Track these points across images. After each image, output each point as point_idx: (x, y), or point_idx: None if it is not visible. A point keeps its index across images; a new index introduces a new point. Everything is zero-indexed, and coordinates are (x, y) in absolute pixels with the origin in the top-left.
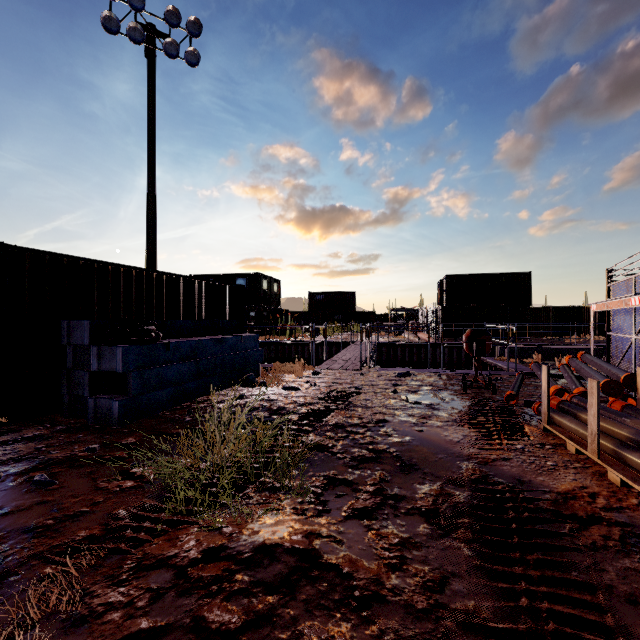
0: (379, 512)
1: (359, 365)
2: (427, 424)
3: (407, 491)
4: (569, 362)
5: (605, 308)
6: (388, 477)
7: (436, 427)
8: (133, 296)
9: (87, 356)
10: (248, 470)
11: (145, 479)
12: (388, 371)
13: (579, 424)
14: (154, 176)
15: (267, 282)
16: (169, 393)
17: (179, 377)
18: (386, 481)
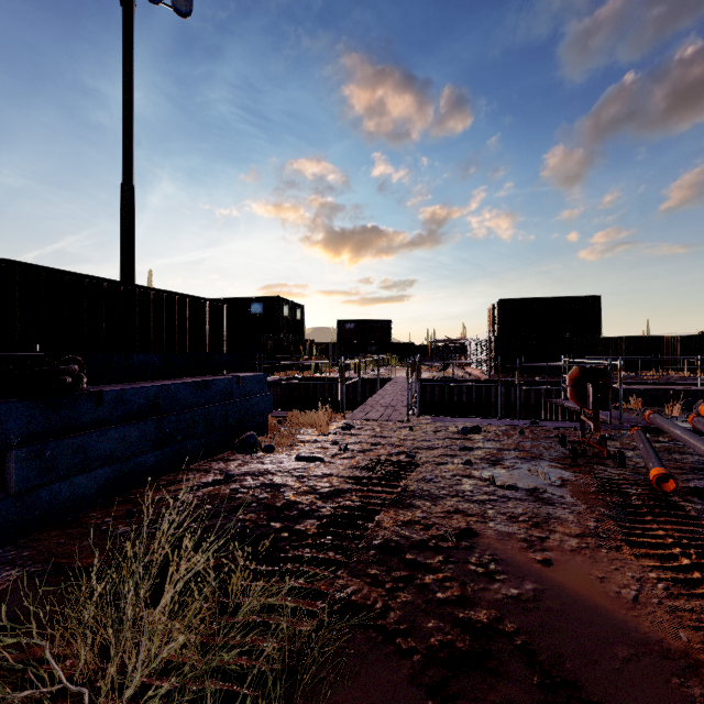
0: None
1: (404, 413)
2: (550, 543)
3: None
4: None
5: None
6: None
7: (571, 552)
8: (65, 316)
9: None
10: None
11: None
12: (446, 423)
13: None
14: (131, 161)
15: (288, 307)
16: (102, 476)
17: (123, 448)
18: None
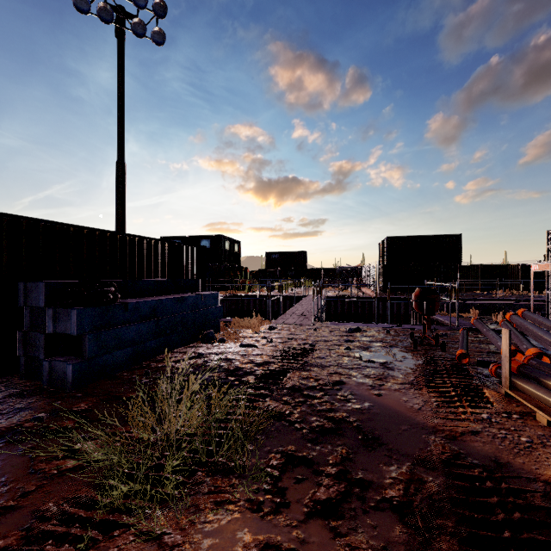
0: (345, 506)
1: (312, 320)
2: (384, 387)
3: (373, 474)
4: (511, 319)
5: (549, 268)
6: (351, 454)
7: (394, 391)
8: (96, 257)
9: (44, 318)
10: (199, 449)
11: (88, 457)
12: (339, 326)
13: (548, 393)
14: (123, 146)
15: (228, 243)
16: (128, 353)
17: (138, 337)
18: (349, 460)
